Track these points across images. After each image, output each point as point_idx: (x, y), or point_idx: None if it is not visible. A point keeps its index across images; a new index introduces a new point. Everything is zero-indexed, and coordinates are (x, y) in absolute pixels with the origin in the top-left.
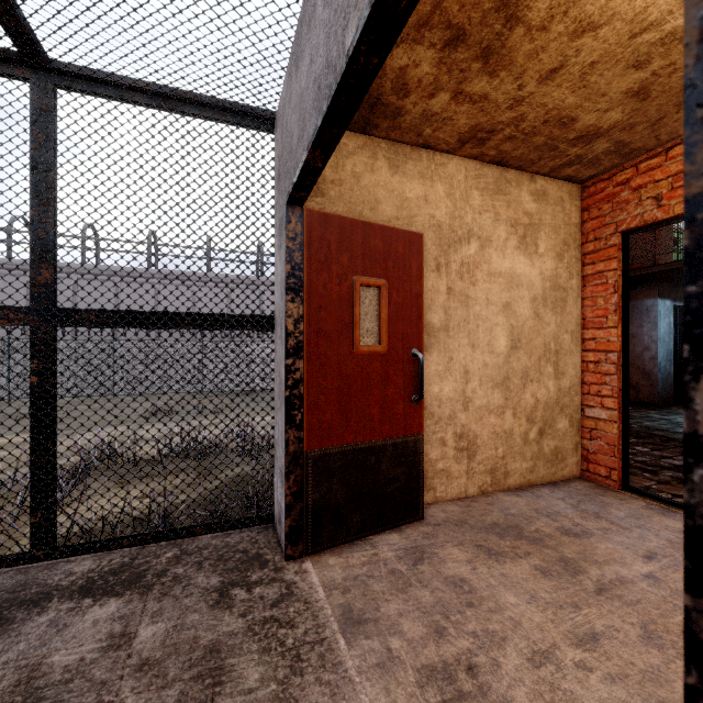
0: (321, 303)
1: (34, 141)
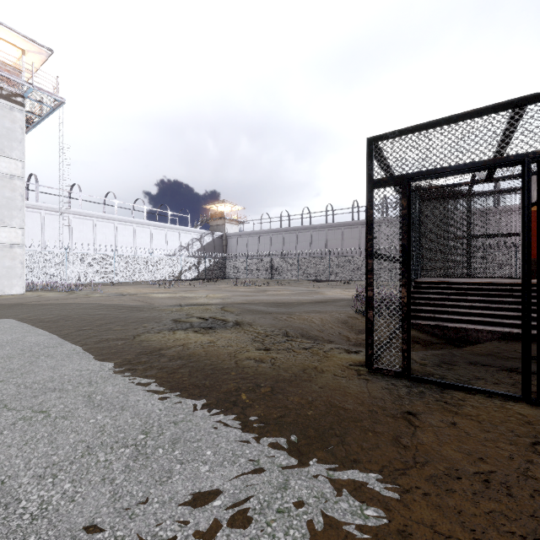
0: (533, 229)
1: (467, 208)
